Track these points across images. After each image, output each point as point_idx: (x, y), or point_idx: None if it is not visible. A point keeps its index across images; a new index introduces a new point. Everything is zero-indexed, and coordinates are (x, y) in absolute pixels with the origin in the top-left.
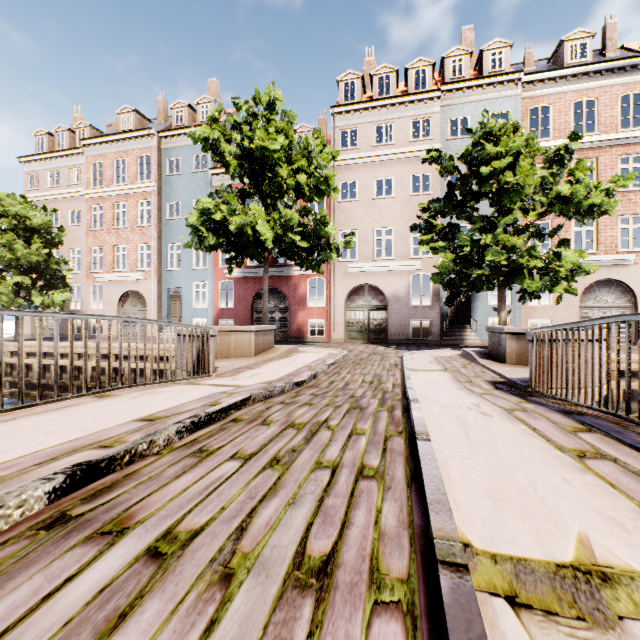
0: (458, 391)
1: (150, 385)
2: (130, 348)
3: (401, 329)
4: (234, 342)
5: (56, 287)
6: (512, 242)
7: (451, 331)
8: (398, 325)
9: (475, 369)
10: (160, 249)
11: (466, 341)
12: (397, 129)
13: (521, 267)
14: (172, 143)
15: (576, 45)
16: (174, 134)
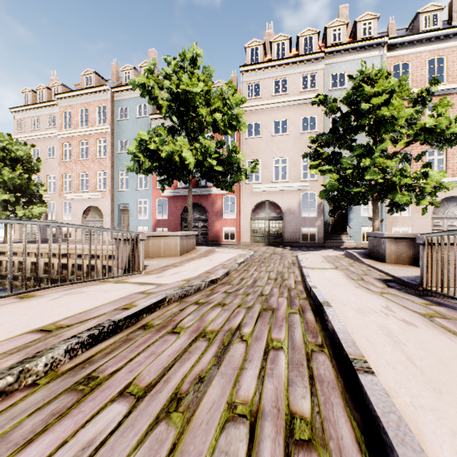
0: (357, 290)
1: (80, 283)
2: (60, 250)
3: (294, 234)
4: (163, 244)
5: (35, 203)
6: (386, 164)
7: (332, 236)
8: (291, 231)
9: (361, 267)
10: (113, 175)
11: (344, 244)
12: (290, 82)
13: (393, 184)
14: (122, 96)
15: (429, 16)
16: (123, 89)
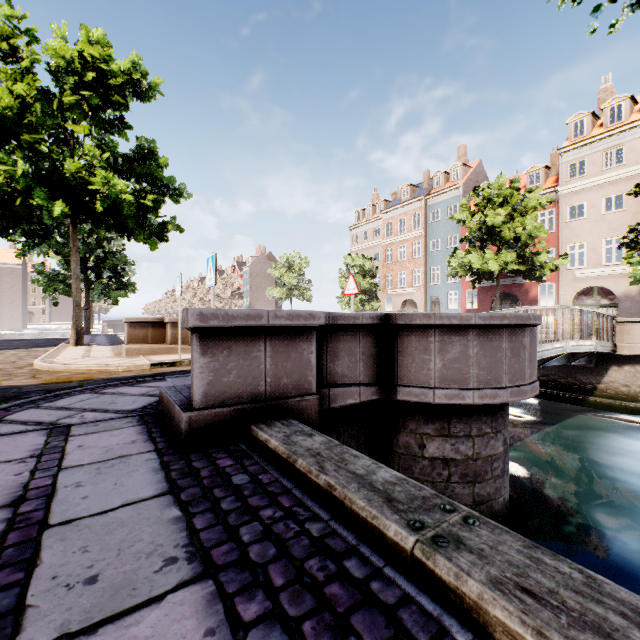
0: None
1: None
2: None
3: None
4: None
5: (373, 300)
6: None
7: None
8: None
9: None
10: (425, 271)
11: None
12: (628, 150)
13: None
14: (433, 201)
15: None
16: (435, 195)
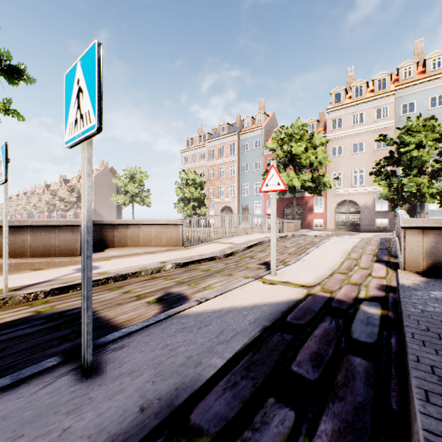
0: None
1: None
2: None
3: (369, 224)
4: (286, 226)
5: (201, 206)
6: (420, 181)
7: None
8: (367, 221)
9: (387, 236)
10: (239, 186)
11: None
12: (366, 115)
13: (425, 192)
14: (244, 136)
15: None
16: (245, 132)
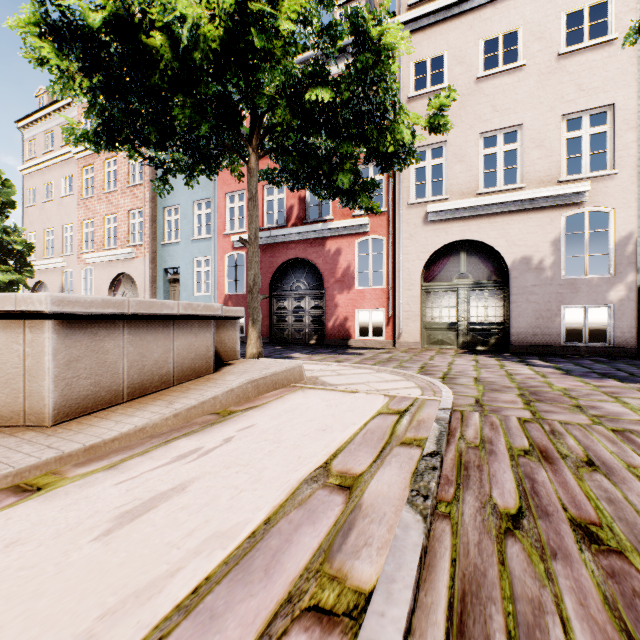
0: None
1: None
2: None
3: (539, 325)
4: None
5: (9, 266)
6: None
7: None
8: (532, 317)
9: None
10: (154, 215)
11: None
12: None
13: None
14: None
15: None
16: None
